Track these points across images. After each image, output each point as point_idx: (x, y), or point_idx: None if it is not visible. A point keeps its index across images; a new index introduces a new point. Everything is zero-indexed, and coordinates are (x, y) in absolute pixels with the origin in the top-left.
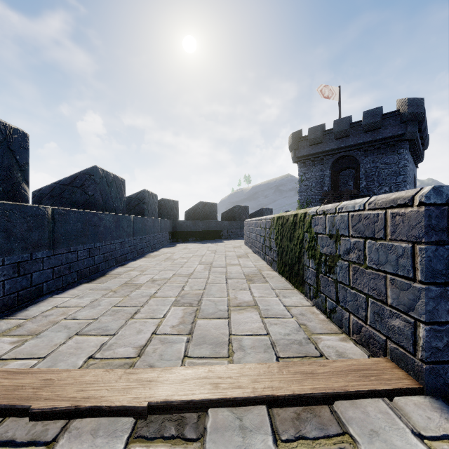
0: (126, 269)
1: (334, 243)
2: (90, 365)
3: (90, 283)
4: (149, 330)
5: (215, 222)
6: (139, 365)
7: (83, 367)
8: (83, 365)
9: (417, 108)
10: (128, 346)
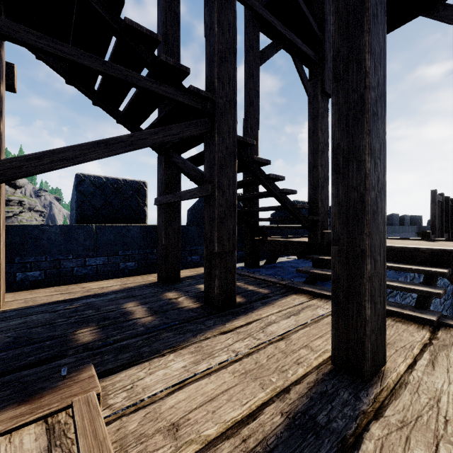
0: None
1: None
2: None
3: None
4: None
5: None
6: None
7: None
8: None
9: None
10: None
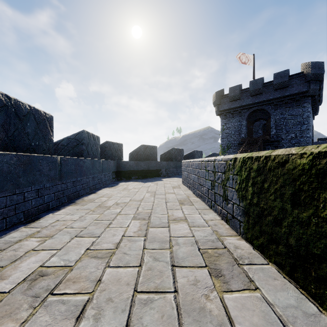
0: (29, 231)
1: None
2: None
3: None
4: None
5: (155, 162)
6: None
7: None
8: None
9: (318, 70)
10: None
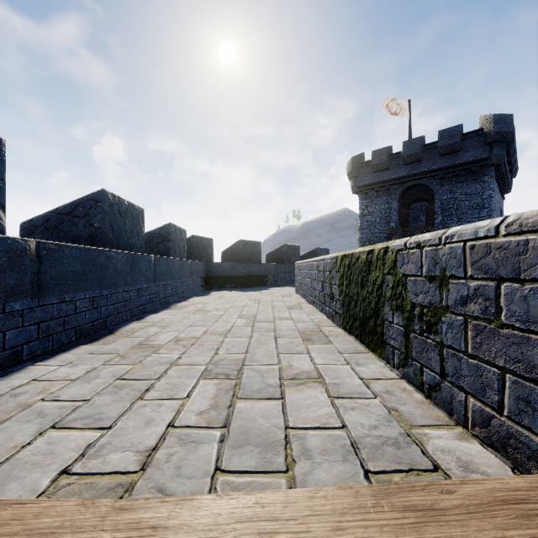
0: (143, 325)
1: (437, 288)
2: (64, 484)
3: (92, 343)
4: (165, 418)
5: (259, 264)
6: (141, 487)
7: (50, 488)
8: (51, 485)
9: (505, 126)
10: (129, 449)
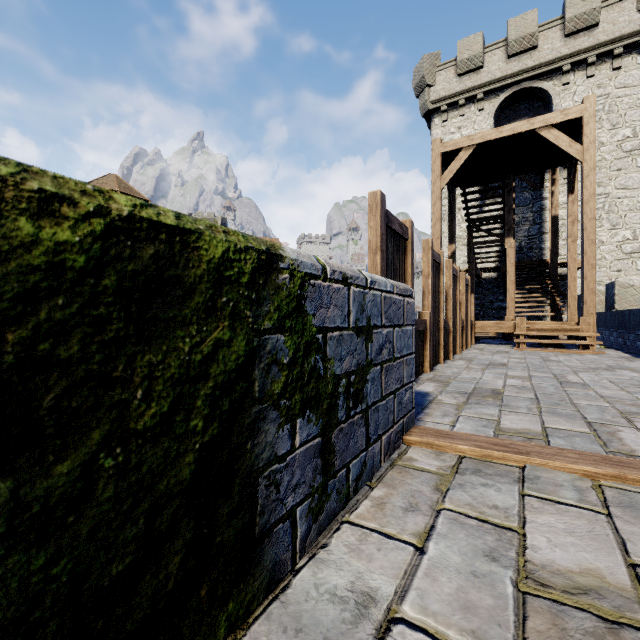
0: None
1: (364, 342)
2: None
3: None
4: None
5: None
6: None
7: None
8: None
9: None
10: None
